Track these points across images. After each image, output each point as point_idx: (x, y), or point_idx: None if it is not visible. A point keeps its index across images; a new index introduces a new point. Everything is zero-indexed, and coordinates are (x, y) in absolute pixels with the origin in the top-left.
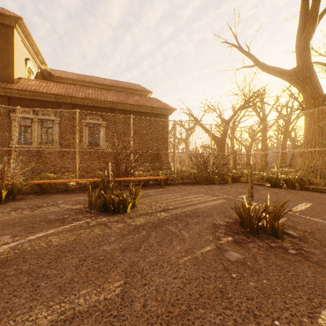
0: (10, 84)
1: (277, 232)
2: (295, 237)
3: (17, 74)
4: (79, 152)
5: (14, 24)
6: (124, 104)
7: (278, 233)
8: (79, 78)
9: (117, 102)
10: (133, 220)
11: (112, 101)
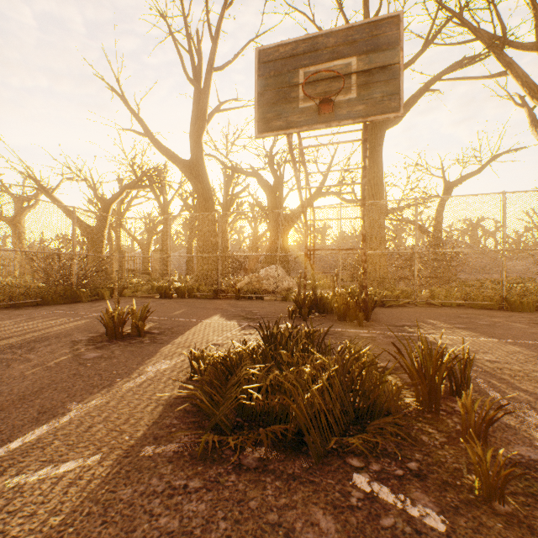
0: None
1: (140, 331)
2: (157, 333)
3: None
4: None
5: None
6: None
7: (142, 332)
8: None
9: None
10: None
11: None
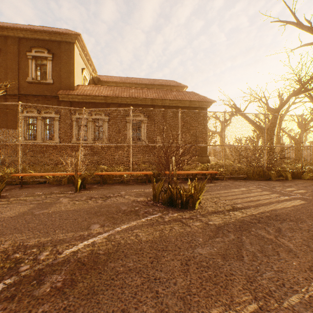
0: (71, 91)
1: None
2: None
3: (76, 82)
4: (132, 146)
5: (74, 40)
6: (163, 100)
7: None
8: (122, 80)
9: (157, 98)
10: (208, 218)
11: (152, 98)
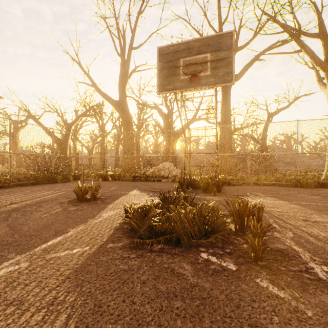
0: None
1: (95, 197)
2: (104, 198)
3: None
4: None
5: None
6: None
7: (96, 198)
8: None
9: None
10: None
11: None
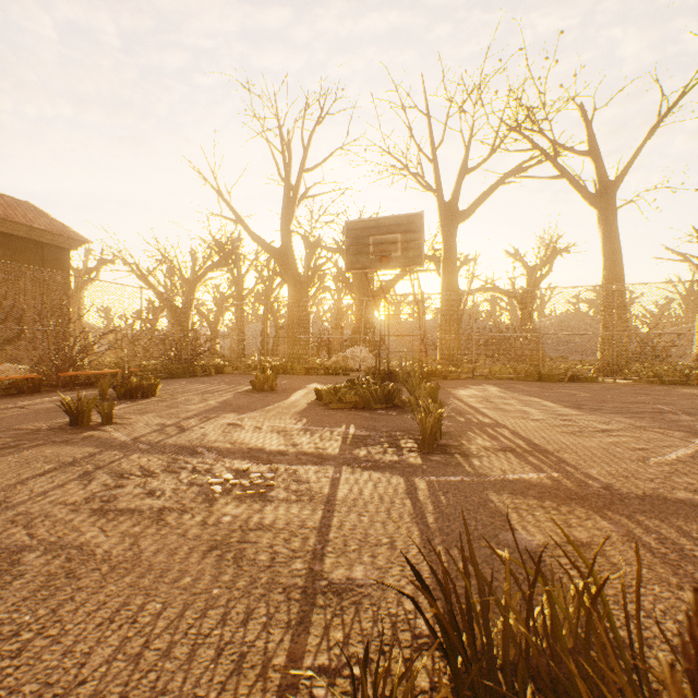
0: None
1: (274, 388)
2: (282, 390)
3: None
4: None
5: None
6: None
7: (275, 388)
8: None
9: None
10: (174, 397)
11: None
